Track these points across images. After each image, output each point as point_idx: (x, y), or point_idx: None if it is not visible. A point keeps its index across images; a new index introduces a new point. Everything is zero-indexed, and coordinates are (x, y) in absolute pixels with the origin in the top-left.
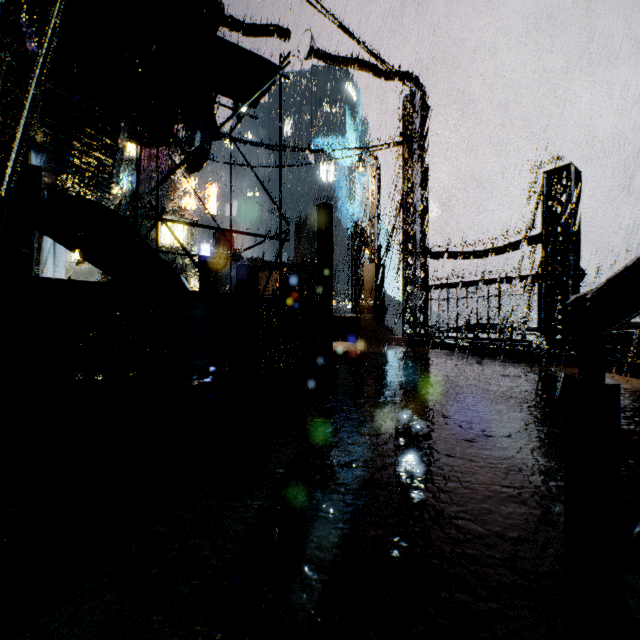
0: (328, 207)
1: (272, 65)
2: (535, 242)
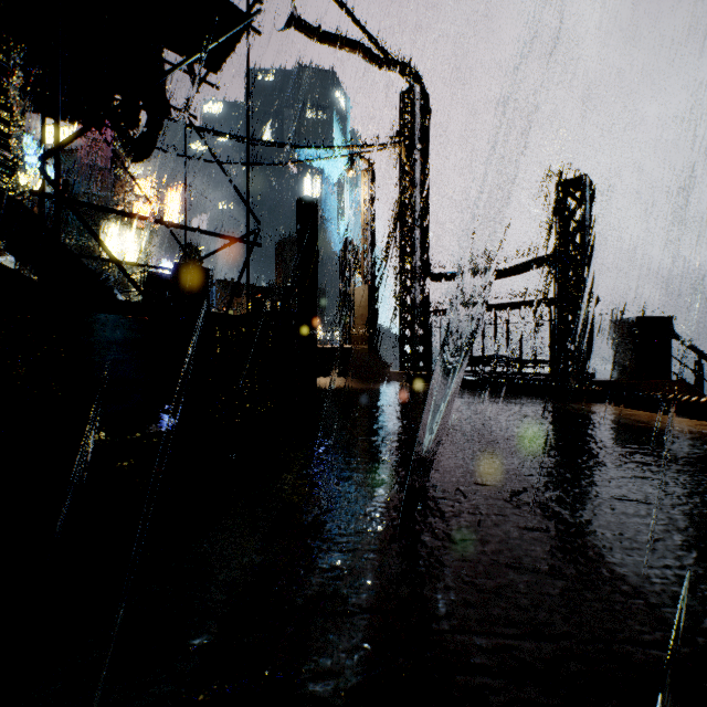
0: (311, 202)
1: (237, 11)
2: (546, 263)
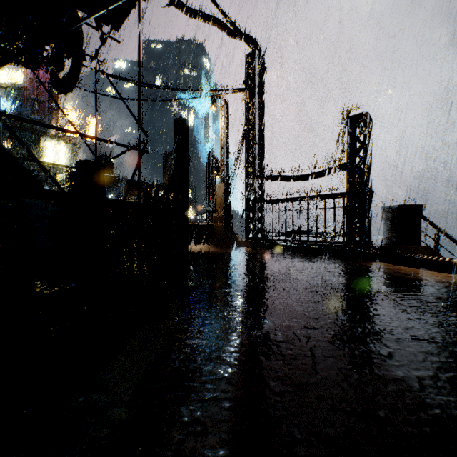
0: (184, 122)
1: None
2: (341, 169)
